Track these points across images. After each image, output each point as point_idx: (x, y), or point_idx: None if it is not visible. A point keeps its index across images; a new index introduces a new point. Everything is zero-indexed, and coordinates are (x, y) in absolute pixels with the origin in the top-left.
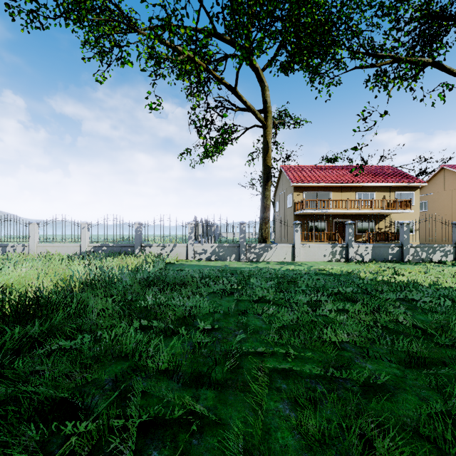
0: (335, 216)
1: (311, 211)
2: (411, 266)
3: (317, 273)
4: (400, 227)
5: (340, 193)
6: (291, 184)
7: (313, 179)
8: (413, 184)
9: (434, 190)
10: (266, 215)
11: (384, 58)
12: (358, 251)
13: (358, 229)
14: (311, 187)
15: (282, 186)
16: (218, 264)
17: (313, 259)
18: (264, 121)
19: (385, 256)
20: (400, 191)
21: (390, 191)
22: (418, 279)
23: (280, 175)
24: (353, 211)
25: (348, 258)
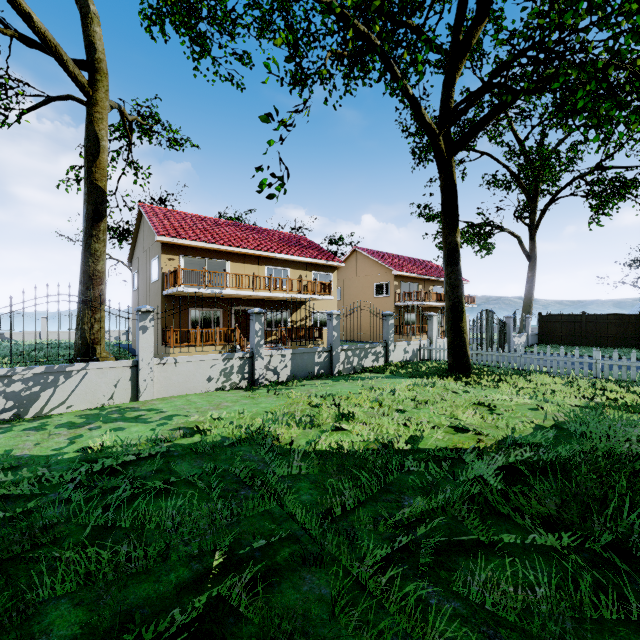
0: (236, 301)
1: (193, 289)
2: (348, 384)
3: (174, 450)
4: (329, 320)
5: (244, 265)
6: (157, 236)
7: (198, 234)
8: (332, 263)
9: (348, 275)
10: (93, 293)
11: None
12: (271, 364)
13: (268, 322)
14: (194, 249)
15: (143, 242)
16: None
17: (186, 390)
18: (89, 87)
19: (310, 367)
20: (318, 270)
21: (308, 269)
22: (384, 428)
23: (140, 222)
24: (261, 294)
25: (255, 378)
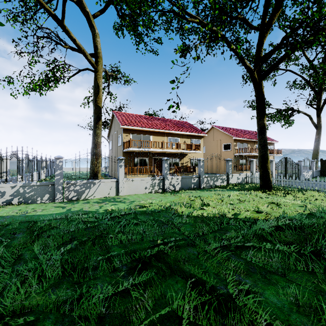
0: (154, 154)
1: (136, 149)
2: (208, 192)
3: (137, 212)
4: (199, 162)
5: (158, 137)
6: (121, 126)
7: (138, 124)
8: (200, 135)
9: (209, 140)
10: (97, 151)
11: (192, 18)
12: (172, 182)
13: (169, 163)
14: (136, 130)
15: (114, 128)
16: (12, 212)
17: (136, 192)
18: (95, 64)
19: (190, 185)
20: (193, 138)
21: (188, 138)
22: (222, 209)
23: (112, 119)
24: (166, 151)
25: (165, 188)
